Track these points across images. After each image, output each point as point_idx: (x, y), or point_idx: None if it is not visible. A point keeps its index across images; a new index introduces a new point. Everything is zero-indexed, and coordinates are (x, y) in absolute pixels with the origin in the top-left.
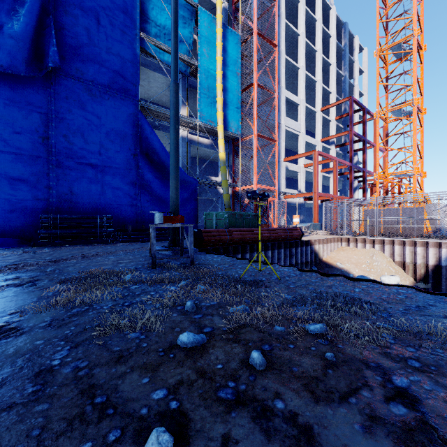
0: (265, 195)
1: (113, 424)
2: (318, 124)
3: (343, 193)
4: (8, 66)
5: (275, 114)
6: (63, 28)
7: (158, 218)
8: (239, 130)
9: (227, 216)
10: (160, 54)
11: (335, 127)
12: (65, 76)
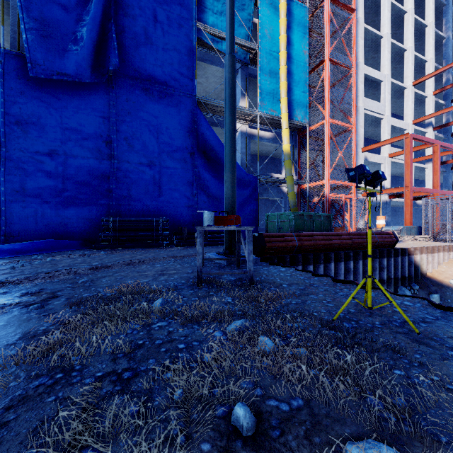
0: (378, 174)
1: None
2: (409, 103)
3: (445, 187)
4: (75, 74)
5: (352, 93)
6: (123, 31)
7: (207, 218)
8: (307, 117)
9: (293, 217)
10: (217, 44)
11: (433, 104)
12: (125, 79)
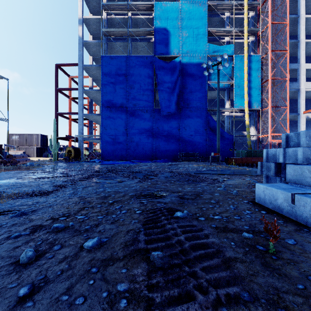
0: (234, 149)
1: (206, 168)
2: None
3: None
4: (171, 112)
5: (287, 90)
6: (183, 93)
7: (212, 154)
8: (260, 105)
9: (246, 152)
10: (216, 85)
11: None
12: (184, 108)
